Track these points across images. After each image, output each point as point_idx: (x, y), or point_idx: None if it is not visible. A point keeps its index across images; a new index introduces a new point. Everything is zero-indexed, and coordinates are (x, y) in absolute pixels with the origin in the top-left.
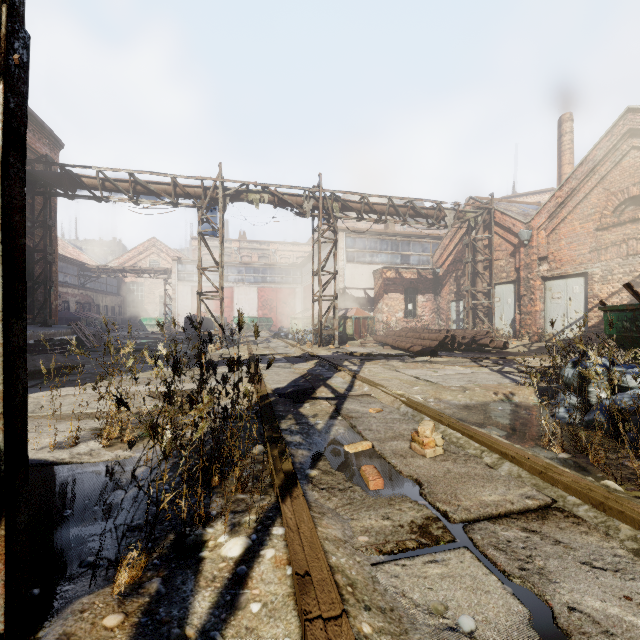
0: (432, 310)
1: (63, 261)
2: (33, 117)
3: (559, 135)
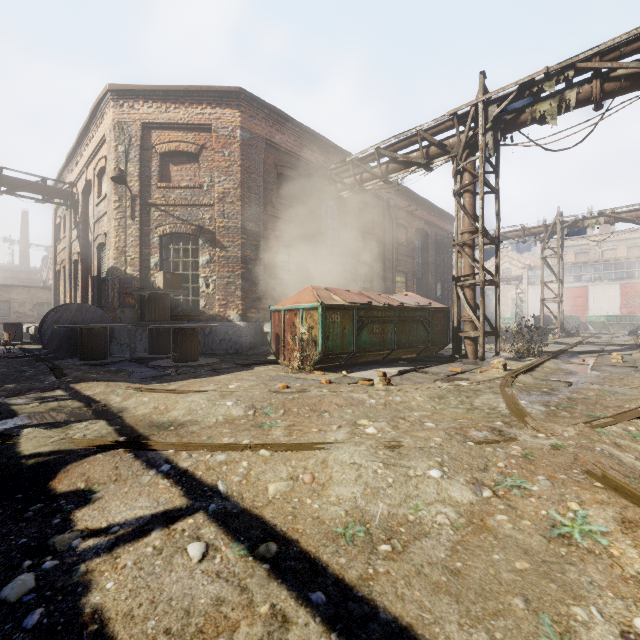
0: None
1: None
2: (444, 213)
3: None
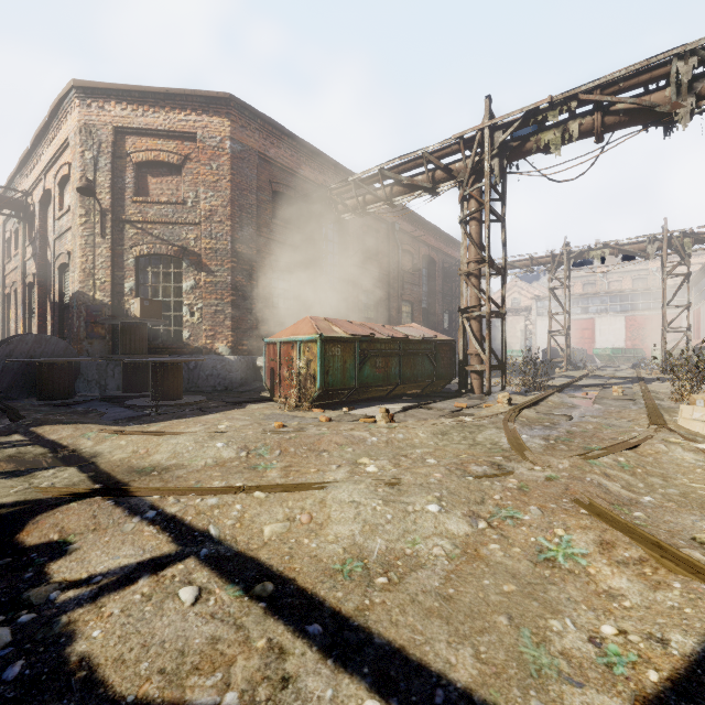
0: None
1: None
2: (452, 240)
3: None
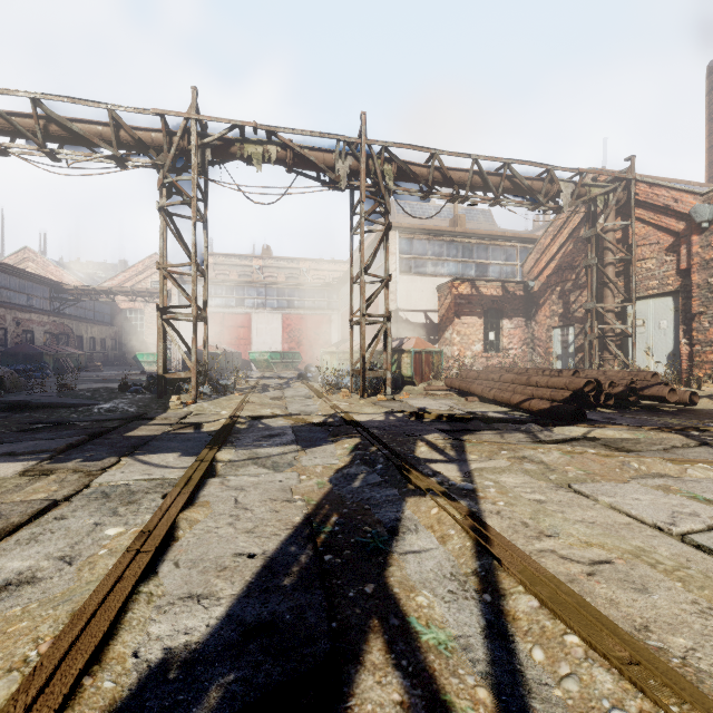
0: (523, 341)
1: (26, 278)
2: None
3: (710, 86)
